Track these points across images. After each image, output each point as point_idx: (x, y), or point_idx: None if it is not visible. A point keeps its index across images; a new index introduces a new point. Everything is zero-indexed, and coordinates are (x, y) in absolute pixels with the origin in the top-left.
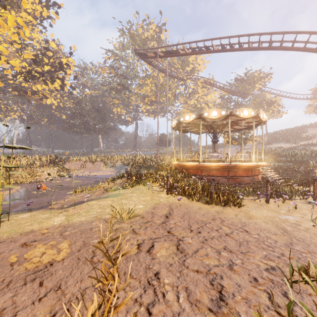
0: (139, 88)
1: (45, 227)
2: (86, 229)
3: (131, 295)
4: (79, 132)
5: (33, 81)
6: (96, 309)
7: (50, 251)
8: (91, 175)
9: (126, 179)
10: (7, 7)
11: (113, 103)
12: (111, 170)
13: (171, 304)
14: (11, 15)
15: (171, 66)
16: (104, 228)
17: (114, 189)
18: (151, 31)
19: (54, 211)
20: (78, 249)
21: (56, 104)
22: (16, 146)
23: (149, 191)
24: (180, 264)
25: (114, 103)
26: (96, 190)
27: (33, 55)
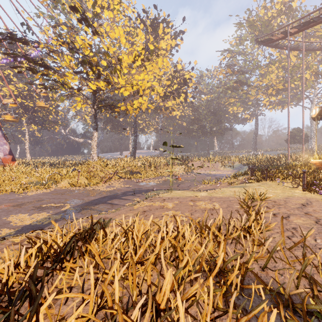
0: (260, 80)
1: (197, 195)
2: (226, 200)
3: (274, 223)
4: (196, 135)
5: (166, 100)
6: (255, 219)
7: (209, 204)
8: (211, 173)
9: (249, 176)
10: (158, 55)
11: (228, 103)
12: (229, 170)
13: (308, 240)
14: (160, 59)
15: (310, 36)
16: (240, 202)
17: (236, 185)
18: (277, 6)
19: (194, 192)
20: (225, 207)
21: (179, 114)
22: (176, 146)
23: (278, 187)
24: (319, 229)
25: (229, 103)
26: (221, 183)
27: (167, 80)
